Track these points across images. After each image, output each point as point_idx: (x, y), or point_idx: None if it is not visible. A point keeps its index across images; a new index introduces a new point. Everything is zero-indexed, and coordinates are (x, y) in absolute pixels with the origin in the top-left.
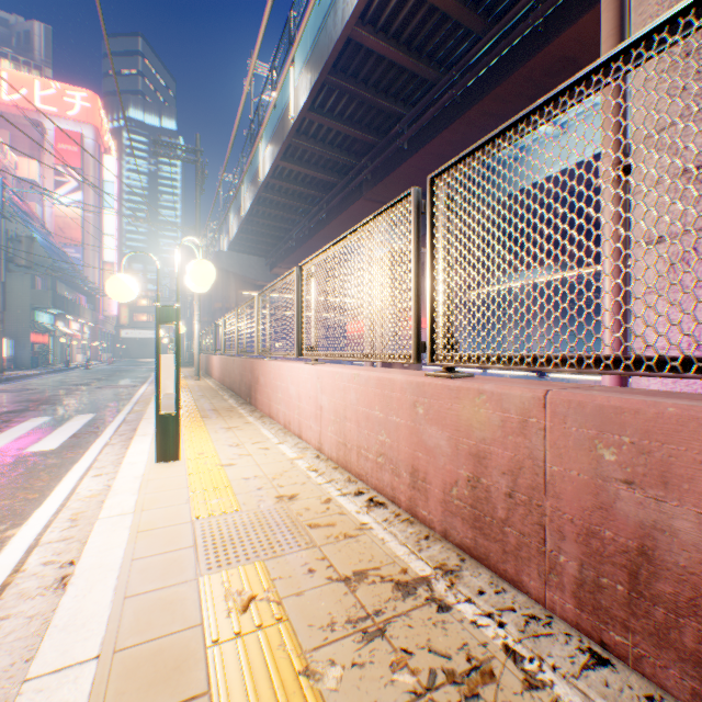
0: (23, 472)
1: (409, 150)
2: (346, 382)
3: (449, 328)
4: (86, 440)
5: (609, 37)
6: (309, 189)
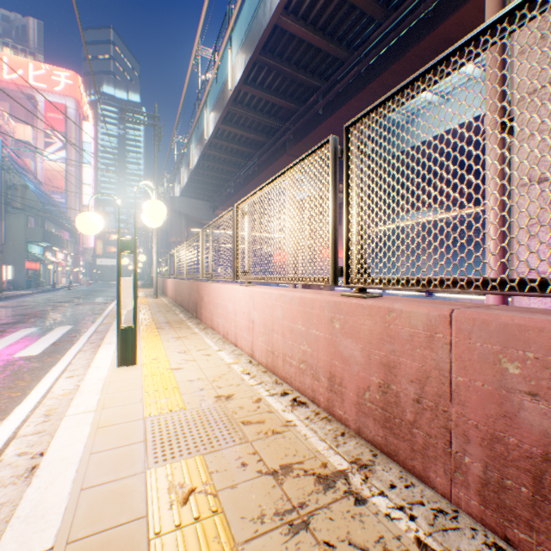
0: (10, 373)
1: (324, 115)
2: (273, 300)
3: (361, 255)
4: (63, 347)
5: (493, 13)
6: (244, 147)
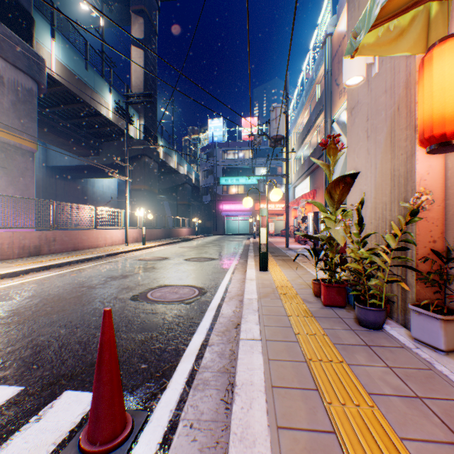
0: None
1: None
2: None
3: None
4: None
5: None
6: None
